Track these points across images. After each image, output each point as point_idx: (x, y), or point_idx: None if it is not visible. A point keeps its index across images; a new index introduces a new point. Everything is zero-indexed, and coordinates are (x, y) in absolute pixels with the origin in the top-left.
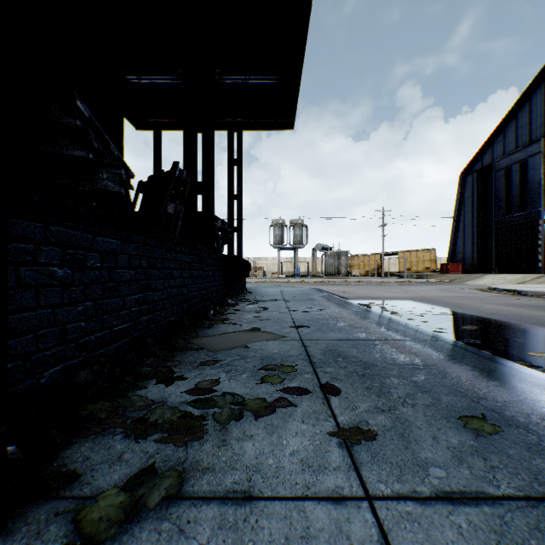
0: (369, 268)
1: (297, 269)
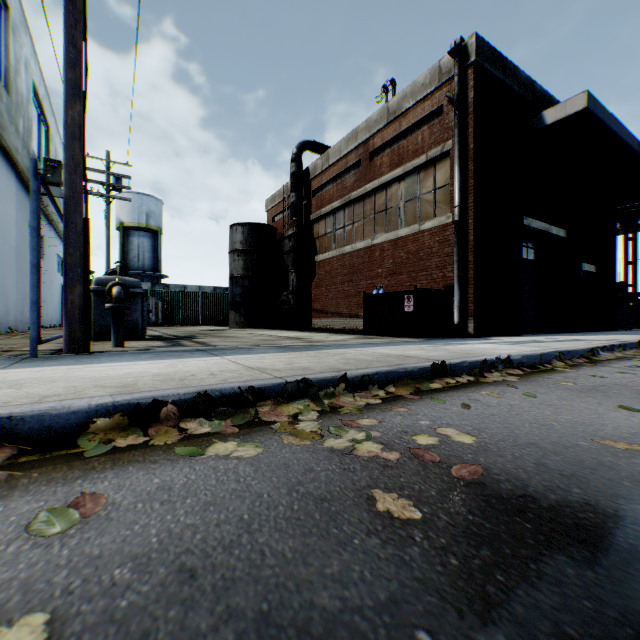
0: None
1: None
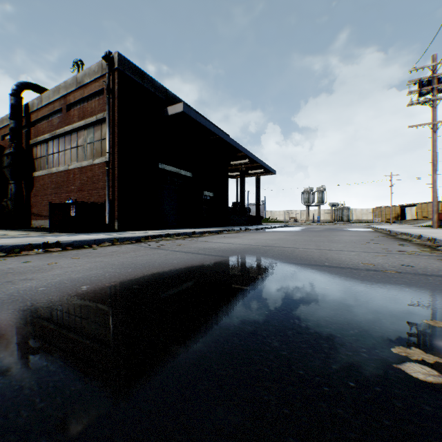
0: (389, 217)
1: (318, 218)
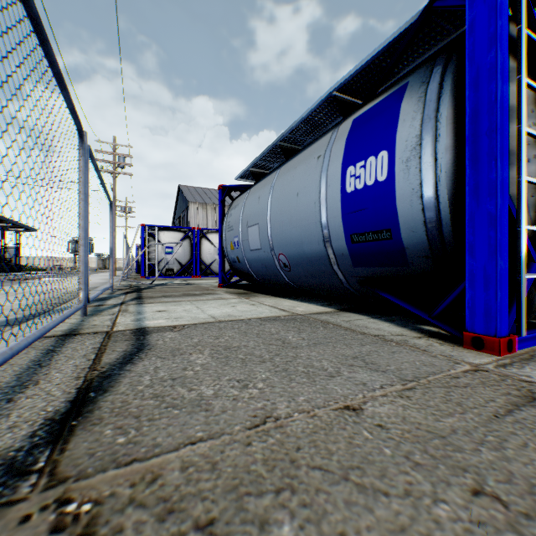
0: None
1: None
